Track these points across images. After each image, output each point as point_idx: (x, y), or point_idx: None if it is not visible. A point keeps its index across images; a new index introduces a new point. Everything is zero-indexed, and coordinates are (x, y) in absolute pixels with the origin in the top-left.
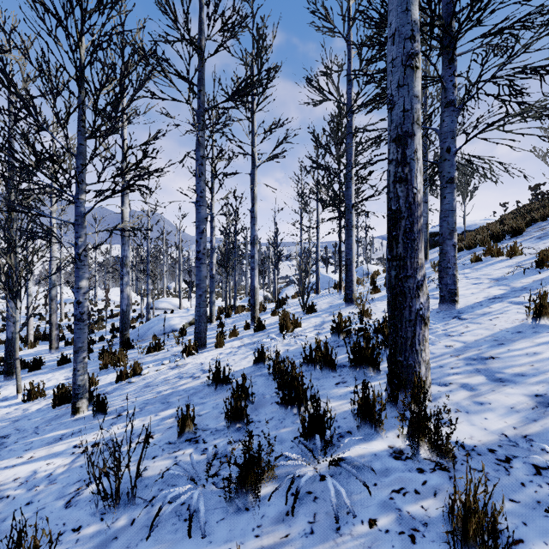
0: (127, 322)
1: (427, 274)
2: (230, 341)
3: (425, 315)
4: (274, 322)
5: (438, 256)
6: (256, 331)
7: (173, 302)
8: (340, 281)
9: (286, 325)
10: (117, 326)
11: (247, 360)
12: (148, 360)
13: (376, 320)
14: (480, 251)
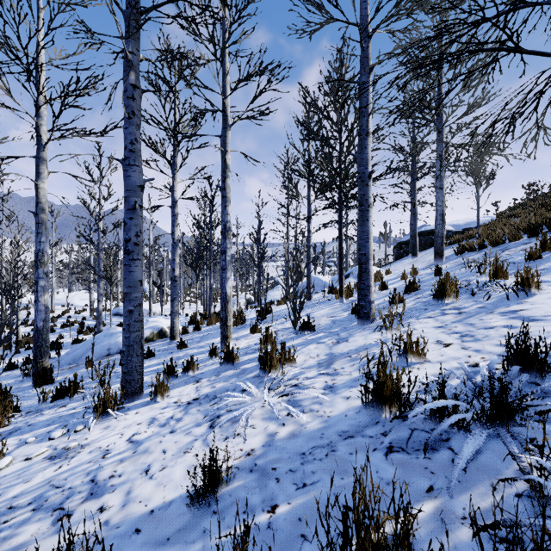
0: (44, 345)
1: (463, 277)
2: (180, 385)
3: None
4: (254, 344)
5: (452, 254)
6: (224, 365)
7: (143, 307)
8: (342, 286)
9: (271, 363)
10: (57, 341)
11: (187, 462)
12: (44, 419)
13: (438, 364)
14: (519, 247)
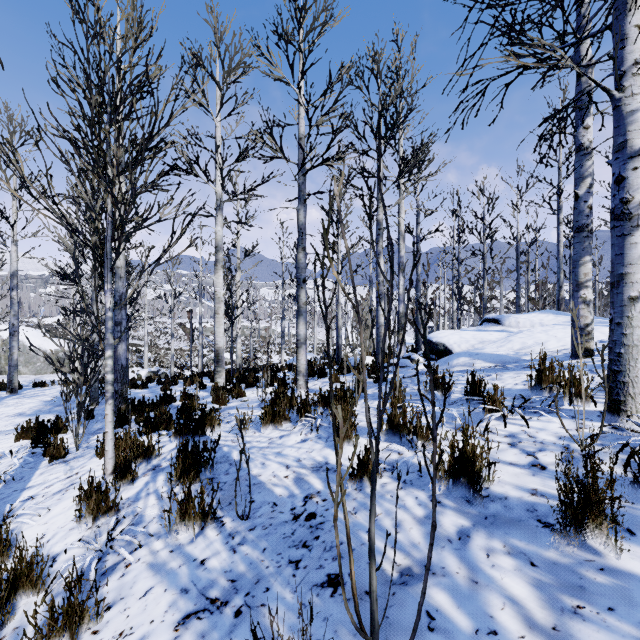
0: None
1: None
2: None
3: None
4: None
5: None
6: None
7: None
8: None
9: None
10: None
11: None
12: None
13: None
14: None
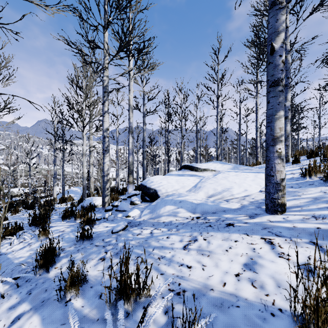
0: None
1: None
2: None
3: (258, 157)
4: None
5: None
6: None
7: None
8: None
9: None
10: None
11: None
12: None
13: None
14: None
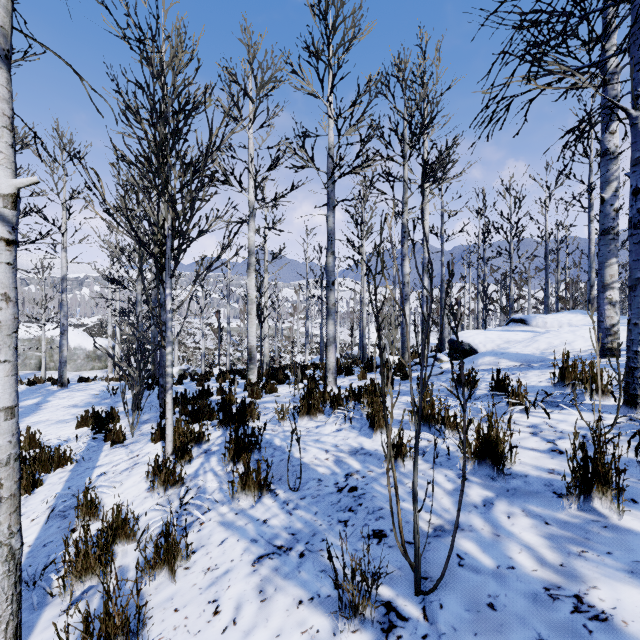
0: None
1: None
2: None
3: None
4: None
5: None
6: None
7: None
8: None
9: None
10: None
11: None
12: None
13: None
14: None
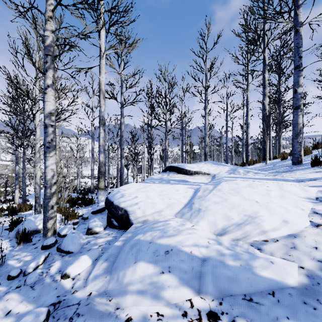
0: None
1: None
2: None
3: (249, 155)
4: None
5: None
6: None
7: None
8: None
9: None
10: None
11: None
12: None
13: None
14: None
